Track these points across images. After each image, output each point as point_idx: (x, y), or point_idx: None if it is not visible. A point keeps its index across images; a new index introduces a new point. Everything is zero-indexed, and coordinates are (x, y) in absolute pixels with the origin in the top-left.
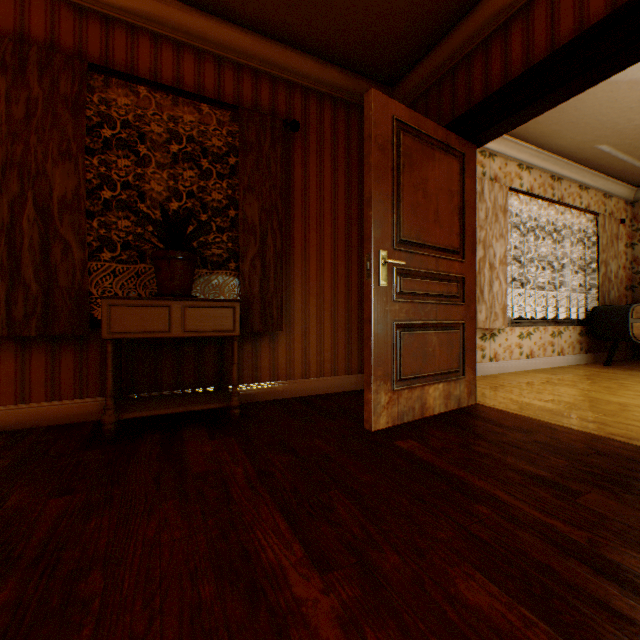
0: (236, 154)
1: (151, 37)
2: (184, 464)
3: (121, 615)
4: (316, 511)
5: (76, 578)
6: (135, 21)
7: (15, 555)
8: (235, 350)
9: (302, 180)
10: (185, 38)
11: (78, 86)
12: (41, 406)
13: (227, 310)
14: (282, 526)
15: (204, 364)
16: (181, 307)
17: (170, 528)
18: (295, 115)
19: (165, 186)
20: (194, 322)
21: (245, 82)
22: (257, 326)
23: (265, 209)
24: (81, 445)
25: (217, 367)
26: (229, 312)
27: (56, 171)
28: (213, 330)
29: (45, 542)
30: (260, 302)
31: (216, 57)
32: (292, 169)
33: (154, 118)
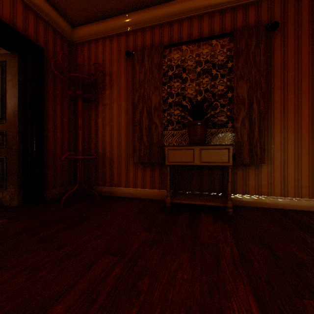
0: (232, 61)
1: (187, 20)
2: (196, 233)
3: (148, 312)
4: (287, 312)
5: (139, 276)
6: (181, 17)
7: (125, 252)
8: (229, 174)
9: (280, 60)
10: (203, 11)
11: (159, 58)
12: (148, 190)
13: (224, 150)
14: (253, 309)
15: (213, 180)
16: (198, 149)
17: (182, 270)
18: (274, 19)
19: (194, 90)
20: (205, 157)
21: (237, 16)
22: (245, 160)
23: (251, 87)
24: (158, 210)
25: (220, 182)
26: (225, 151)
27: (152, 96)
28: (215, 162)
29: (135, 251)
30: (247, 145)
31: (220, 11)
32: (272, 56)
33: (189, 59)
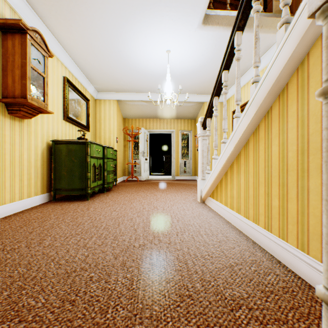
0: None
1: None
2: None
3: None
4: None
5: None
6: None
7: None
8: None
9: None
10: None
11: None
12: None
13: None
14: None
15: None
16: None
17: None
18: None
19: None
20: None
21: None
22: None
23: None
24: None
25: None
26: None
27: None
28: None
29: None
30: None
31: None
32: None
33: None
